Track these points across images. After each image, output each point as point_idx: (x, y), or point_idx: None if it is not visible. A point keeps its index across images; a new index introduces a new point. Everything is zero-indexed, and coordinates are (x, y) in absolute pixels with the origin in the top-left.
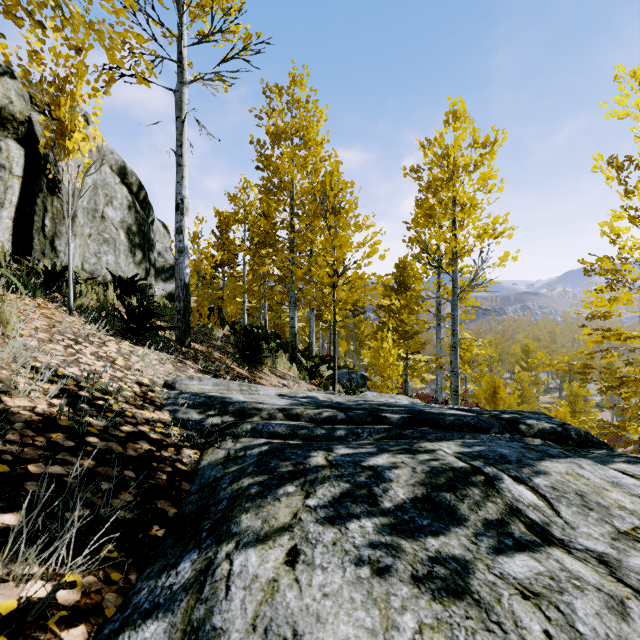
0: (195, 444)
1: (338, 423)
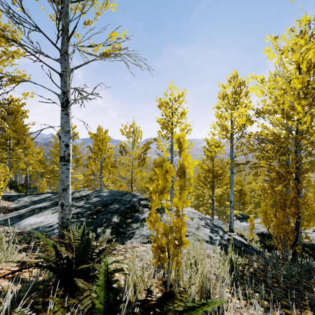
0: (7, 199)
1: (26, 195)
